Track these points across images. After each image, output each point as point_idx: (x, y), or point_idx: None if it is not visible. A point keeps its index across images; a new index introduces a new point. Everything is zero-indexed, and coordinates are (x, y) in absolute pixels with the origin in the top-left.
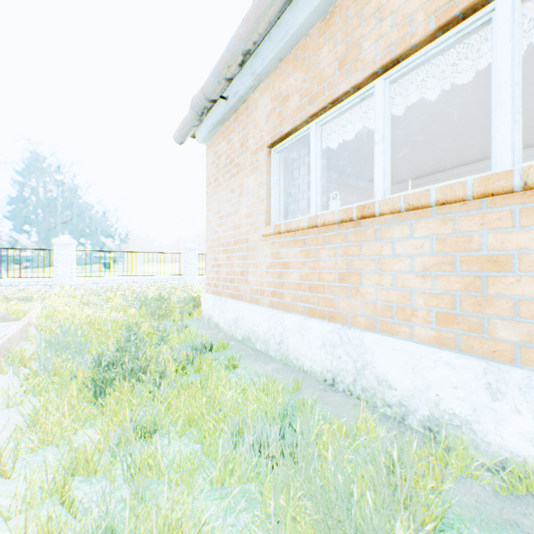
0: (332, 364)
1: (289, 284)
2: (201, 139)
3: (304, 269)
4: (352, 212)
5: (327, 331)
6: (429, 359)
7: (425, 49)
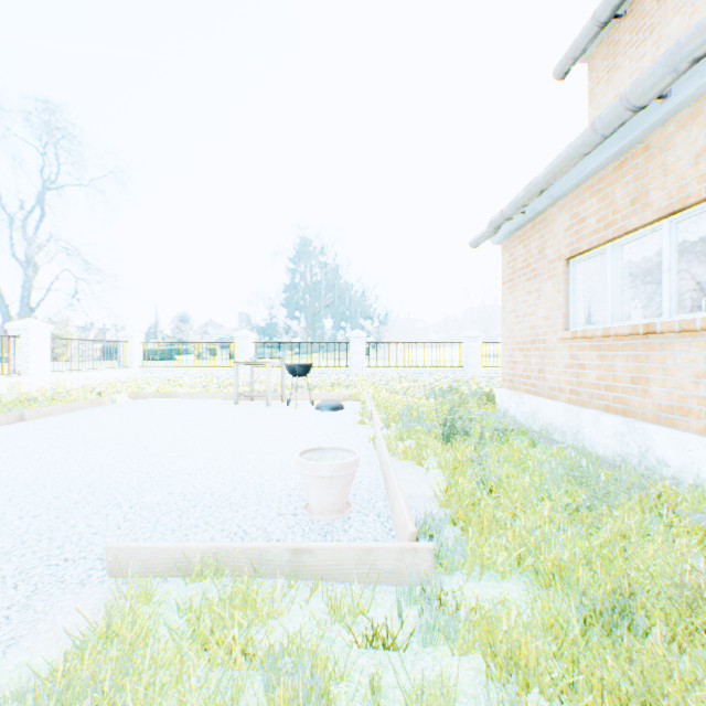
0: (621, 449)
1: (585, 384)
2: (495, 242)
3: (600, 371)
4: (638, 328)
5: (617, 423)
6: (692, 443)
7: (699, 206)
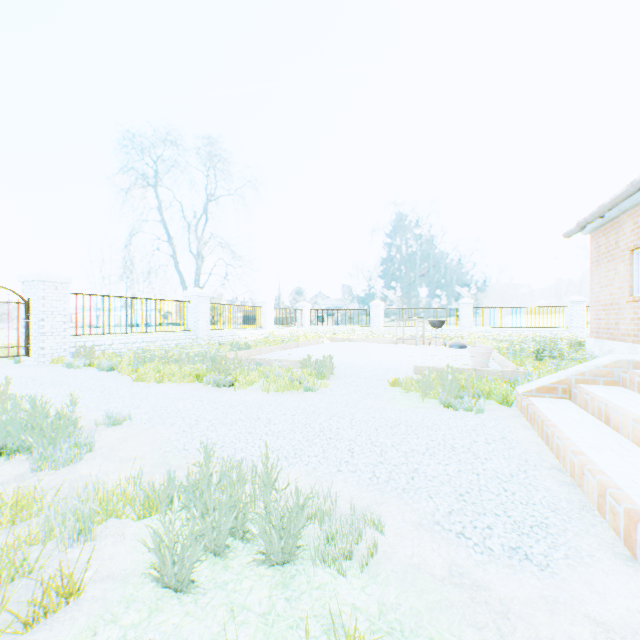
0: None
1: None
2: (584, 234)
3: None
4: None
5: None
6: None
7: None
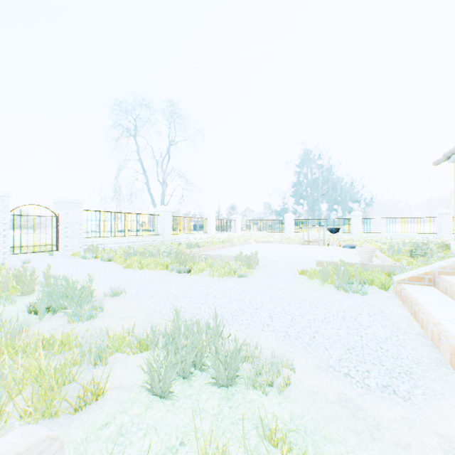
0: None
1: None
2: (449, 162)
3: None
4: None
5: None
6: None
7: None
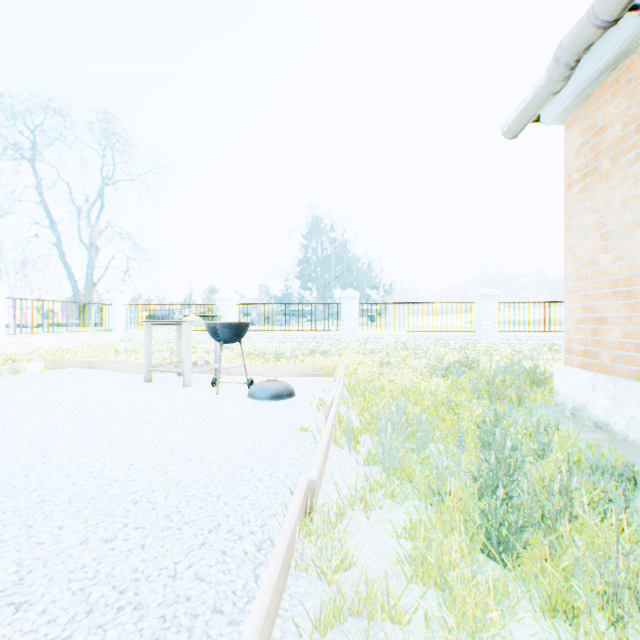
0: None
1: None
2: (552, 117)
3: None
4: None
5: None
6: None
7: None
